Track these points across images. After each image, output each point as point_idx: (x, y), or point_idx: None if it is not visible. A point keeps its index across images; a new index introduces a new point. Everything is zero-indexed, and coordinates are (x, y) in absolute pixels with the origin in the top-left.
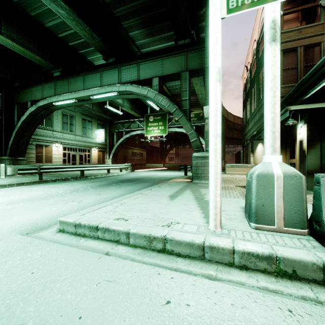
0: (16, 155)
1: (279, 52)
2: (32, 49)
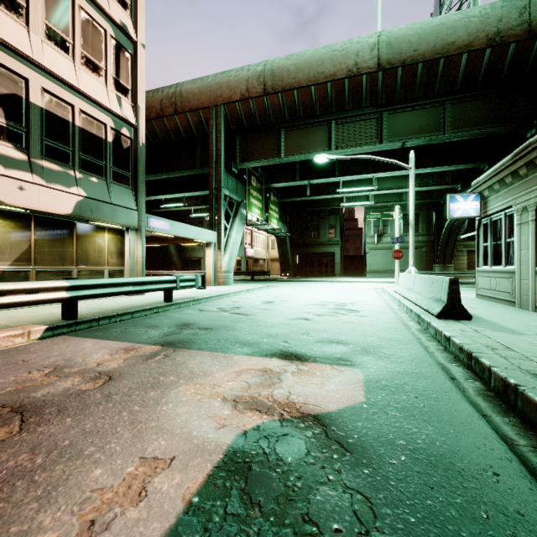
0: (443, 263)
1: (410, 231)
2: (435, 182)
